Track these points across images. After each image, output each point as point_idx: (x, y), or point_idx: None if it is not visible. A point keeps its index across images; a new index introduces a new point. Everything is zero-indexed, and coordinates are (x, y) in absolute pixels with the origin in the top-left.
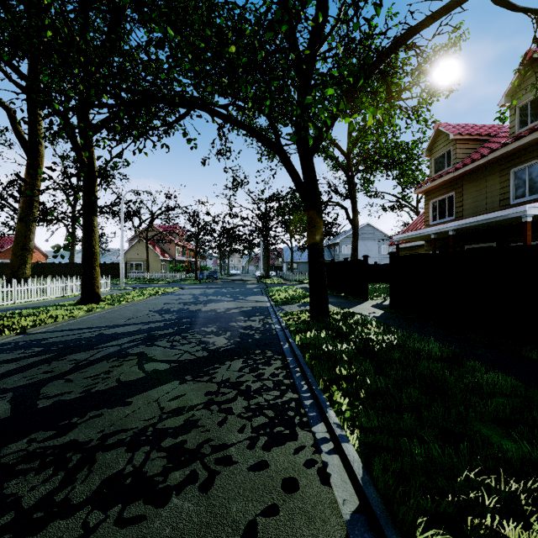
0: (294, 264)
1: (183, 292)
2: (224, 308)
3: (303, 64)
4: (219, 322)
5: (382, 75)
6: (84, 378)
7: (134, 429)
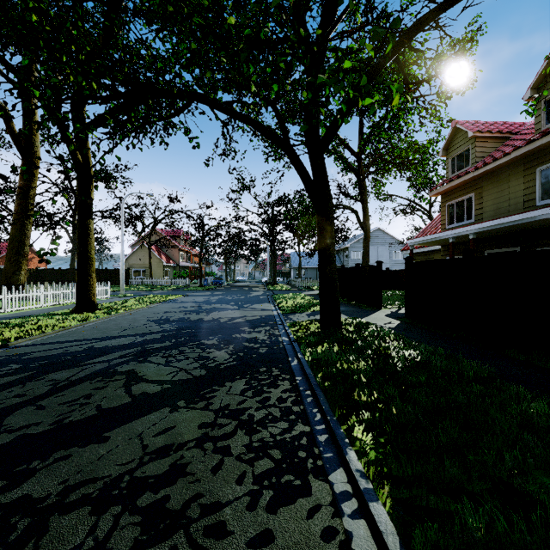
0: (302, 270)
1: (186, 300)
2: (228, 317)
3: (313, 46)
4: (222, 333)
5: (399, 64)
6: (59, 404)
7: (105, 478)
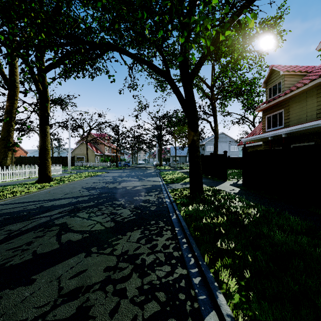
0: (177, 157)
1: (107, 175)
2: (132, 186)
3: (186, 6)
4: (127, 196)
5: (240, 25)
6: (7, 250)
7: None
